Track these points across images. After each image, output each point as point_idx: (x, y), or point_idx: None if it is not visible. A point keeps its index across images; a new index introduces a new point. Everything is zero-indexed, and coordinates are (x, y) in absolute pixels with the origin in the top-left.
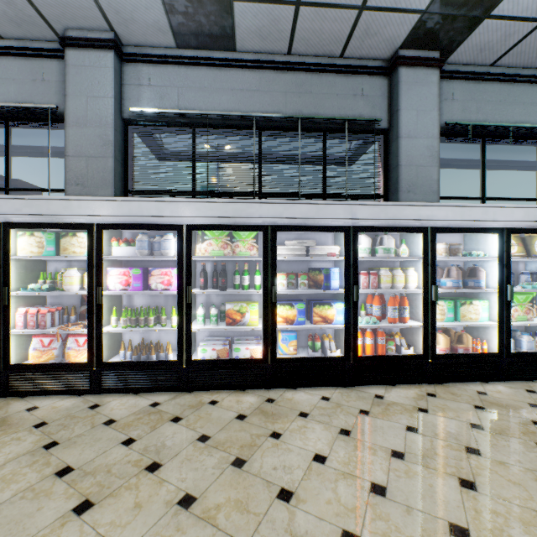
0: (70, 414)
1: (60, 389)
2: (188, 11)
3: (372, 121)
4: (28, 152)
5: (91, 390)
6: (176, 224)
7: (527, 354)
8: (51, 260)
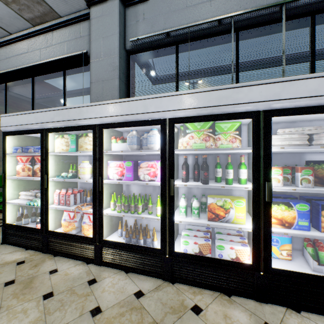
0: (73, 286)
1: (76, 255)
2: None
3: None
4: (81, 92)
5: (95, 261)
6: (160, 119)
7: None
8: (80, 156)
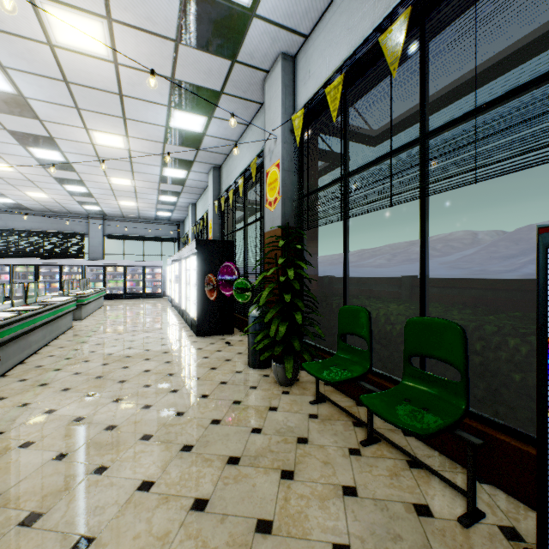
0: None
1: None
2: (14, 207)
3: (82, 233)
4: None
5: None
6: (9, 264)
7: (111, 294)
8: None
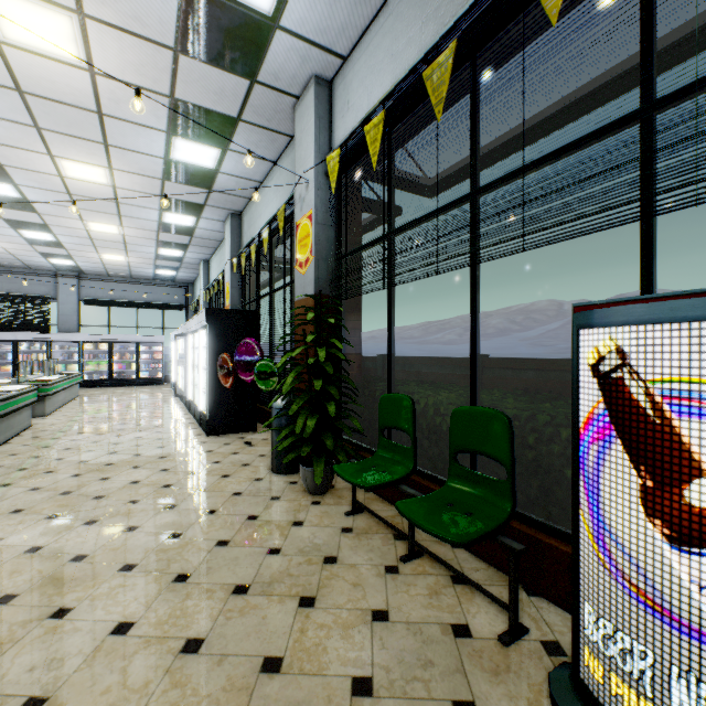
0: None
1: None
2: None
3: (48, 296)
4: None
5: None
6: None
7: (91, 380)
8: None
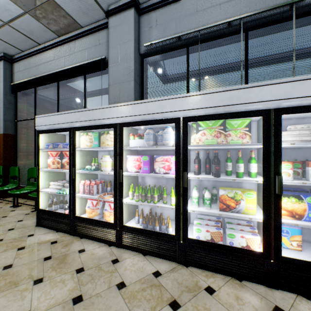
0: (99, 264)
1: (99, 238)
2: None
3: None
4: (98, 93)
5: (116, 244)
6: (174, 118)
7: None
8: (100, 150)
